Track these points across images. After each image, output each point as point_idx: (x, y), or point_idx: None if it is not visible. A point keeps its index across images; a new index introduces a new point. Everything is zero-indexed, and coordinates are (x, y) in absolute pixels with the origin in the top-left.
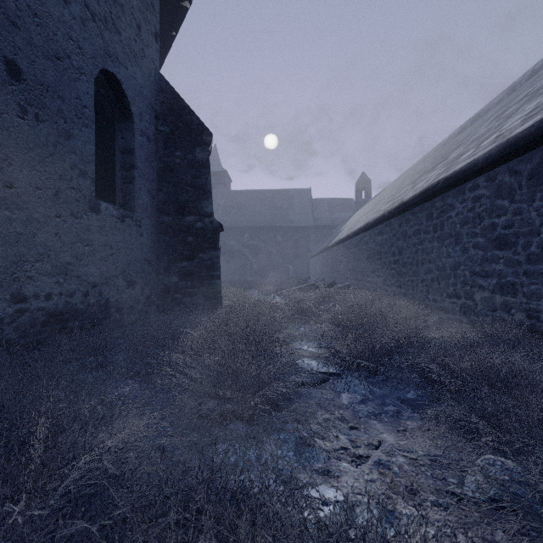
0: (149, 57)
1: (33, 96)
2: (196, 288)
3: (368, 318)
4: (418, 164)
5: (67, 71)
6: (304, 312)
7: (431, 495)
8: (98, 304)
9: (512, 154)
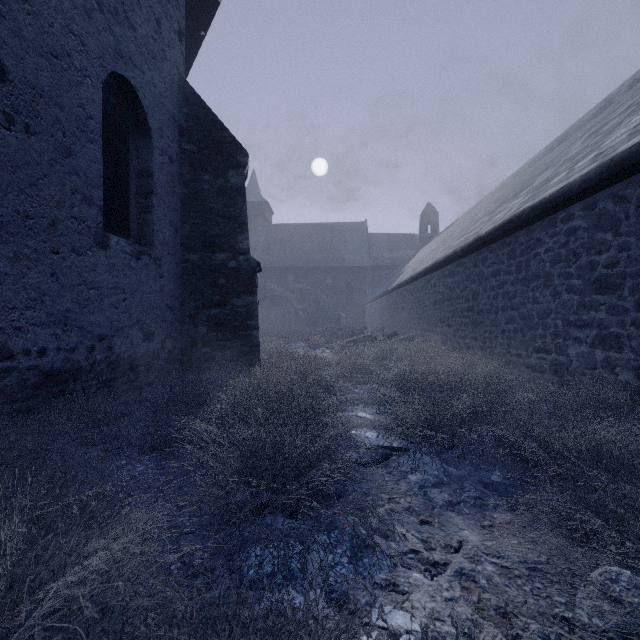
0: (172, 60)
1: (22, 102)
2: (229, 341)
3: (439, 378)
4: (495, 192)
5: (67, 73)
6: (359, 370)
7: (533, 621)
8: (107, 360)
9: (617, 176)
